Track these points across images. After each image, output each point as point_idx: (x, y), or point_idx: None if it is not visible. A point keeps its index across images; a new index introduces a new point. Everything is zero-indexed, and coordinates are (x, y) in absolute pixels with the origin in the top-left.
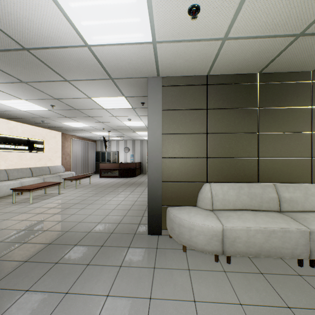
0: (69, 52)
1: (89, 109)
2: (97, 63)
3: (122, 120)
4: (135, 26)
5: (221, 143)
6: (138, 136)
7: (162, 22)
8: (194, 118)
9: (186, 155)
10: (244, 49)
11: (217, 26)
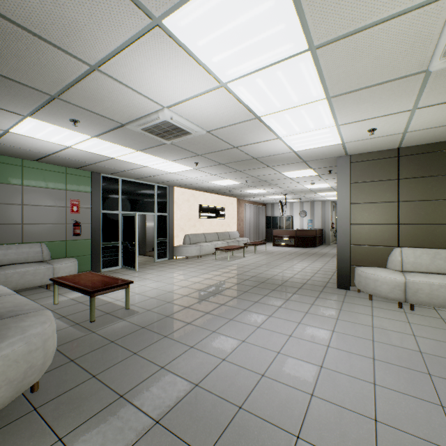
0: (279, 156)
1: (275, 179)
2: (296, 156)
3: (304, 184)
4: (329, 141)
5: (415, 210)
6: (319, 197)
7: (349, 136)
8: (383, 188)
9: (375, 222)
10: (430, 132)
11: (393, 130)
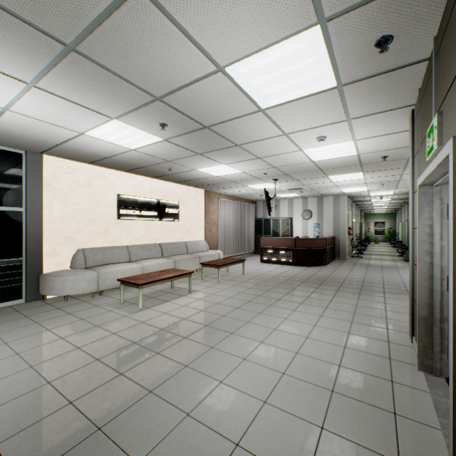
0: None
1: (228, 119)
2: None
3: (303, 144)
4: None
5: None
6: (331, 187)
7: None
8: None
9: None
10: None
11: None
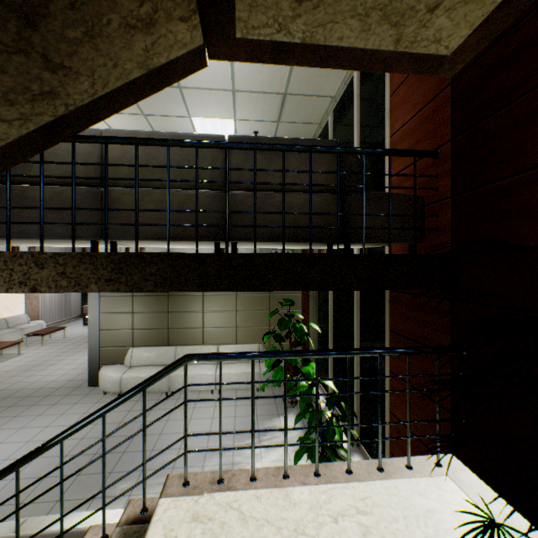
0: None
1: None
2: None
3: None
4: None
5: (144, 319)
6: None
7: None
8: (124, 302)
9: (118, 328)
10: None
11: None
